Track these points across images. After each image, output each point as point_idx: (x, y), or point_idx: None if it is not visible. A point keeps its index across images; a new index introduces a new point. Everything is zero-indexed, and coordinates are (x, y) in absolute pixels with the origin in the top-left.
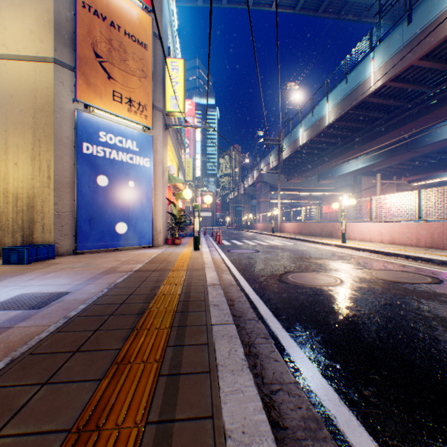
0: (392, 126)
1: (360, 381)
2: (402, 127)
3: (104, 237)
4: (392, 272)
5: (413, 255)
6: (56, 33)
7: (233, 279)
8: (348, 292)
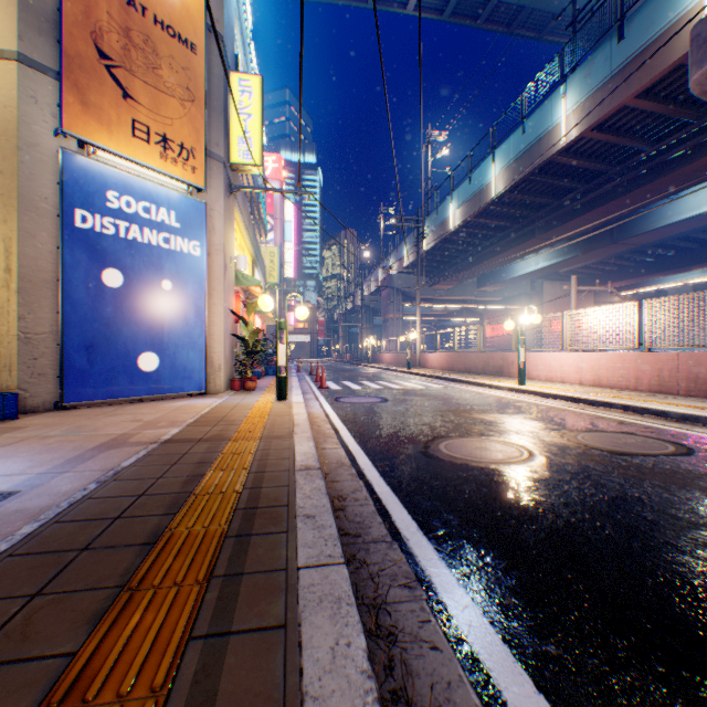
0: (593, 203)
1: (619, 699)
2: (607, 204)
3: (116, 377)
4: (609, 435)
5: (636, 405)
6: (22, 8)
7: (344, 454)
8: (547, 475)
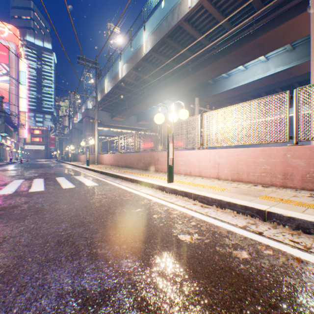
0: (198, 66)
1: None
2: (206, 67)
3: None
4: None
5: None
6: None
7: None
8: None
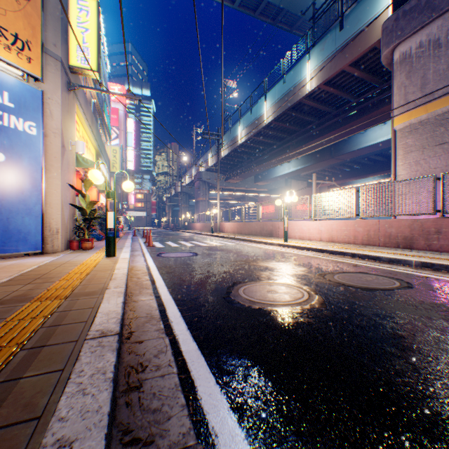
0: (323, 131)
1: None
2: (331, 132)
3: None
4: (354, 275)
5: (360, 253)
6: None
7: (156, 305)
8: (330, 314)
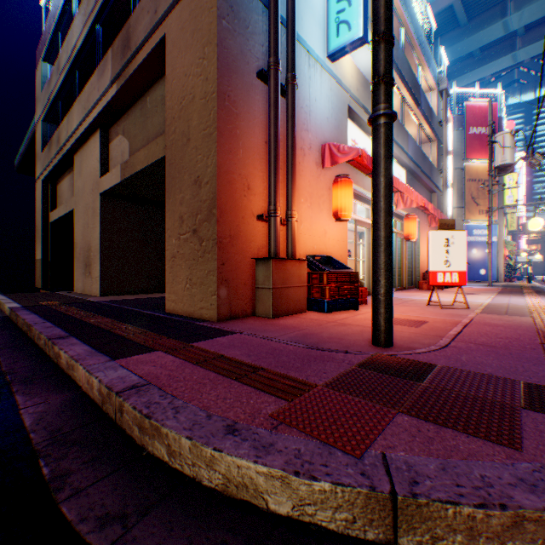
0: None
1: None
2: None
3: (473, 275)
4: None
5: None
6: (455, 197)
7: None
8: None
